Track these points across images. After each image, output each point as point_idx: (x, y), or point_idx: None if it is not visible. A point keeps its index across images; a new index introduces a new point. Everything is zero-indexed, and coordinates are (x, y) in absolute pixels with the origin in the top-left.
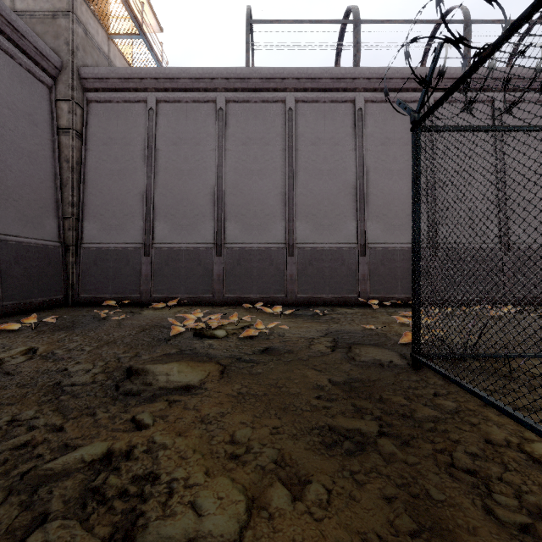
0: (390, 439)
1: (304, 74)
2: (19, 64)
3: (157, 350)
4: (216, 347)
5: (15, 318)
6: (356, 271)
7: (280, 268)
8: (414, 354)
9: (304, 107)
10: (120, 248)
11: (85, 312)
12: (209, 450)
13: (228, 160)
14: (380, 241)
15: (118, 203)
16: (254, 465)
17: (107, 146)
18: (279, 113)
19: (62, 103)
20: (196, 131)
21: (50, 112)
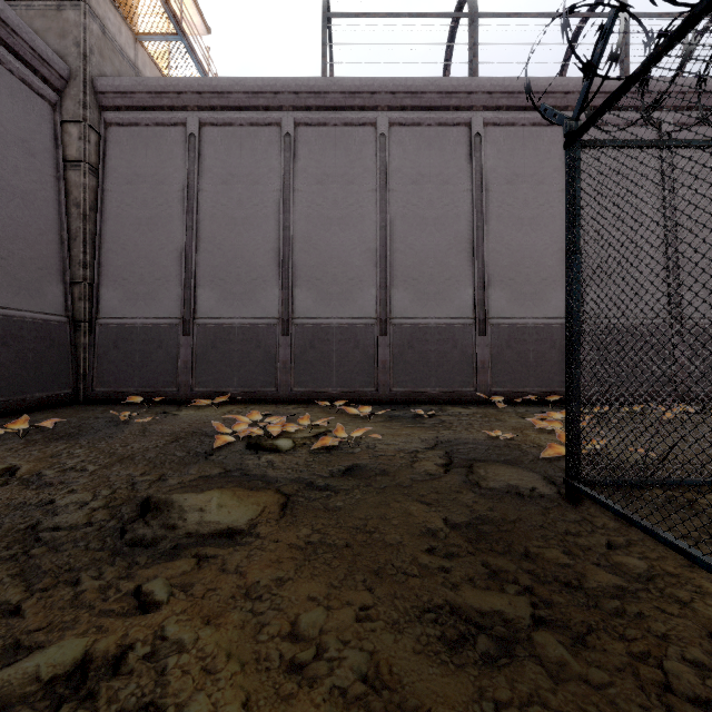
0: (554, 631)
1: (401, 86)
2: (8, 71)
3: (192, 470)
4: (277, 466)
5: (0, 422)
6: (472, 356)
7: (369, 351)
8: (570, 479)
9: (401, 132)
10: (150, 325)
11: (99, 413)
12: (254, 656)
13: (297, 204)
14: (506, 315)
15: (147, 263)
16: (328, 687)
17: (132, 185)
18: (367, 141)
19: (70, 126)
20: (253, 165)
21: (53, 138)
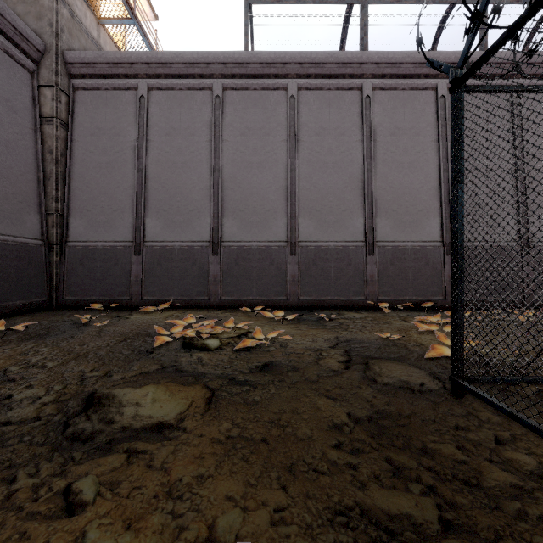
0: (463, 539)
1: (307, 58)
2: None
3: (134, 366)
4: (205, 363)
5: None
6: (363, 271)
7: (282, 268)
8: (455, 377)
9: (307, 94)
10: (108, 247)
11: (66, 317)
12: None
13: (225, 152)
14: (390, 239)
15: (106, 198)
16: None
17: (94, 136)
18: (280, 101)
19: (45, 90)
20: (190, 121)
21: (32, 99)
